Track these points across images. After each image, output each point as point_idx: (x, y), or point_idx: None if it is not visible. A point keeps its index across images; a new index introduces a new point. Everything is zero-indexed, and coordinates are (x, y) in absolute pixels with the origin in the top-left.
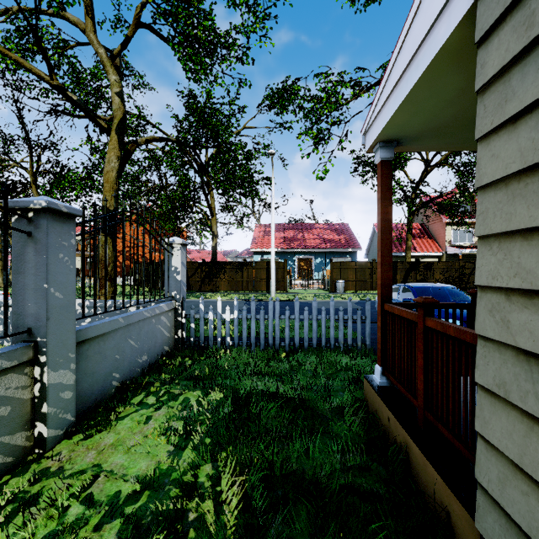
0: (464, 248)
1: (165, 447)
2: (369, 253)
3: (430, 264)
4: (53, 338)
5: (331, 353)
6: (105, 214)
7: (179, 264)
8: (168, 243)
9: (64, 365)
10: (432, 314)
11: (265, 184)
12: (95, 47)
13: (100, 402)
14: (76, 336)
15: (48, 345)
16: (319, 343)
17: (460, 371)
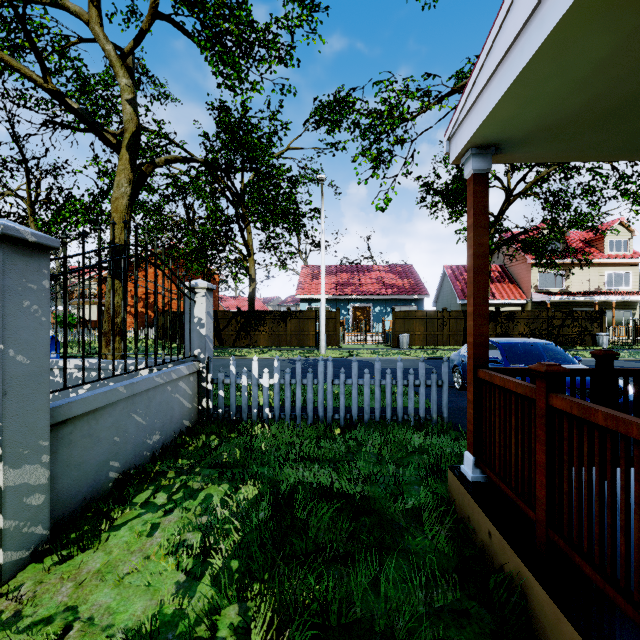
0: (553, 294)
1: (173, 576)
2: (438, 300)
3: (513, 314)
4: (13, 420)
5: (398, 428)
6: (99, 247)
7: (204, 315)
8: (190, 288)
9: (31, 457)
10: (559, 389)
11: (314, 216)
12: (101, 43)
13: (91, 502)
14: (52, 415)
15: (4, 432)
16: (383, 415)
17: (614, 480)
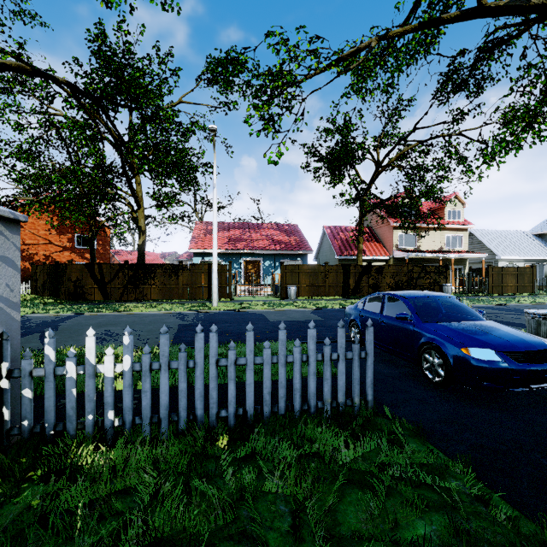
0: (410, 252)
1: None
2: (318, 256)
3: (382, 268)
4: None
5: (312, 423)
6: None
7: None
8: None
9: None
10: None
11: (206, 170)
12: None
13: None
14: None
15: None
16: (290, 405)
17: None
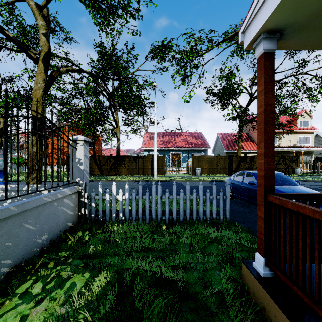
0: None
1: None
2: (214, 150)
3: (253, 158)
4: None
5: (200, 225)
6: None
7: (82, 157)
8: (72, 140)
9: None
10: None
11: (151, 106)
12: None
13: None
14: None
15: None
16: (191, 217)
17: None
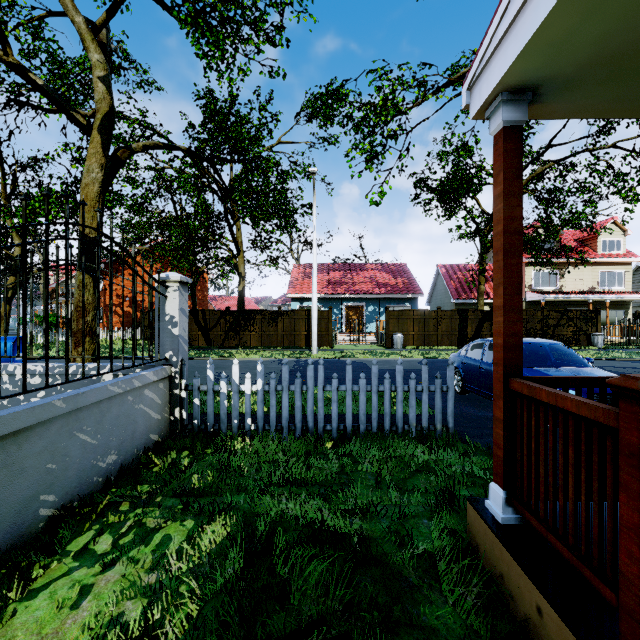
0: (547, 293)
1: None
2: (431, 299)
3: None
4: None
5: (398, 440)
6: (24, 223)
7: (177, 312)
8: (159, 280)
9: None
10: None
11: (305, 212)
12: (70, 14)
13: (9, 552)
14: None
15: None
16: (381, 425)
17: None
